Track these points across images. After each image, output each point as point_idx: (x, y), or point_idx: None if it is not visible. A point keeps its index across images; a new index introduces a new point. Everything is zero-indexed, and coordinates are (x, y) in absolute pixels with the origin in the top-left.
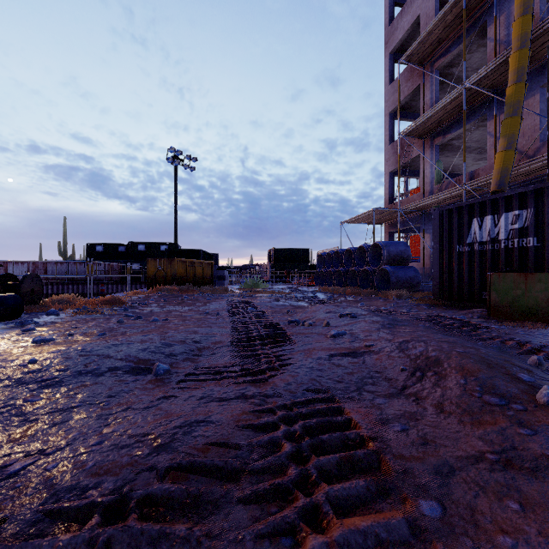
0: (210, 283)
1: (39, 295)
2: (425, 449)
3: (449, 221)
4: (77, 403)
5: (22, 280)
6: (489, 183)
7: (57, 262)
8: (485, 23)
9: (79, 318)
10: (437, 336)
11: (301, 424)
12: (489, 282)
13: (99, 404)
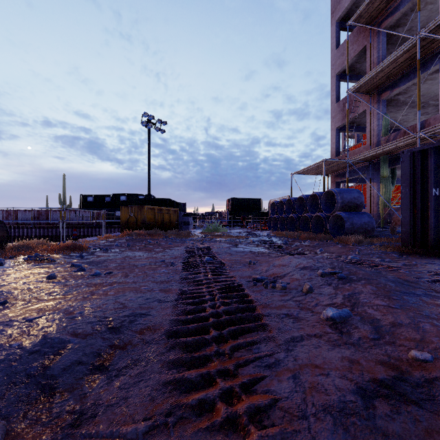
0: (176, 227)
1: (2, 240)
2: None
3: (422, 163)
4: None
5: None
6: None
7: (56, 210)
8: None
9: (21, 268)
10: None
11: None
12: None
13: None
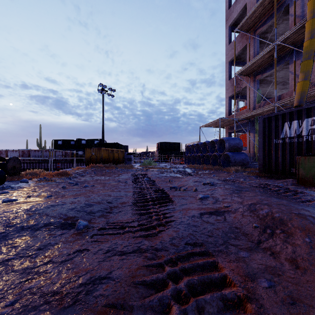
0: (123, 162)
1: (18, 170)
2: (296, 309)
3: (269, 124)
4: (12, 256)
5: (8, 160)
6: (291, 101)
7: (36, 150)
8: (287, 5)
9: (40, 184)
10: (273, 200)
11: (186, 281)
12: (298, 162)
13: (28, 257)
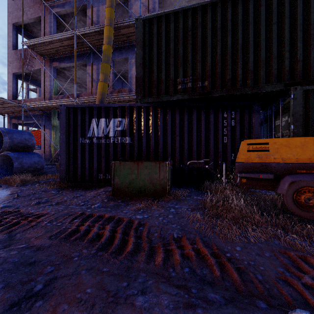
0: None
1: None
2: None
3: (74, 117)
4: None
5: None
6: (90, 102)
7: None
8: (86, 5)
9: None
10: None
11: None
12: (113, 169)
13: None
